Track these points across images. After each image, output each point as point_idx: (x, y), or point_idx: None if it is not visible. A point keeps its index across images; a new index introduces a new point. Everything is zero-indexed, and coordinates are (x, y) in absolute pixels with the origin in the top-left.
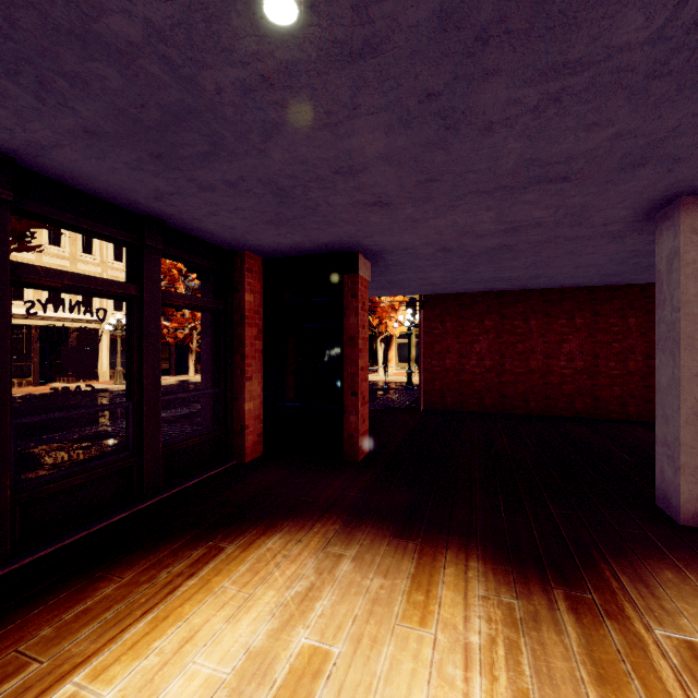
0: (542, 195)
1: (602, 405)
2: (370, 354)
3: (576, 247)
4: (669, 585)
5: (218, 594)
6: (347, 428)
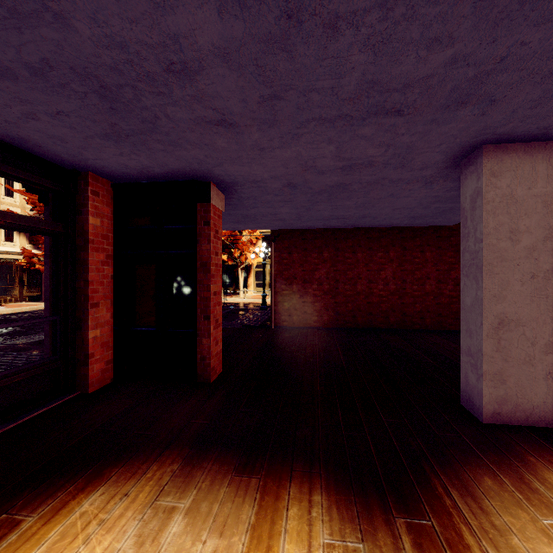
0: (377, 130)
1: (408, 318)
2: (233, 281)
3: (396, 189)
4: (491, 494)
5: None
6: (200, 350)
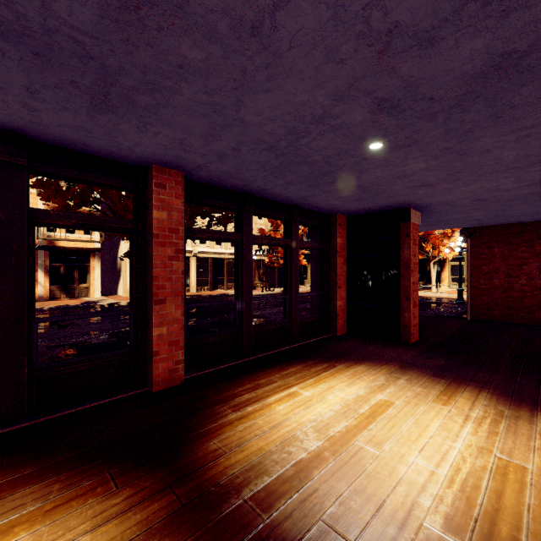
0: None
1: None
2: (423, 275)
3: None
4: None
5: (339, 378)
6: (402, 320)
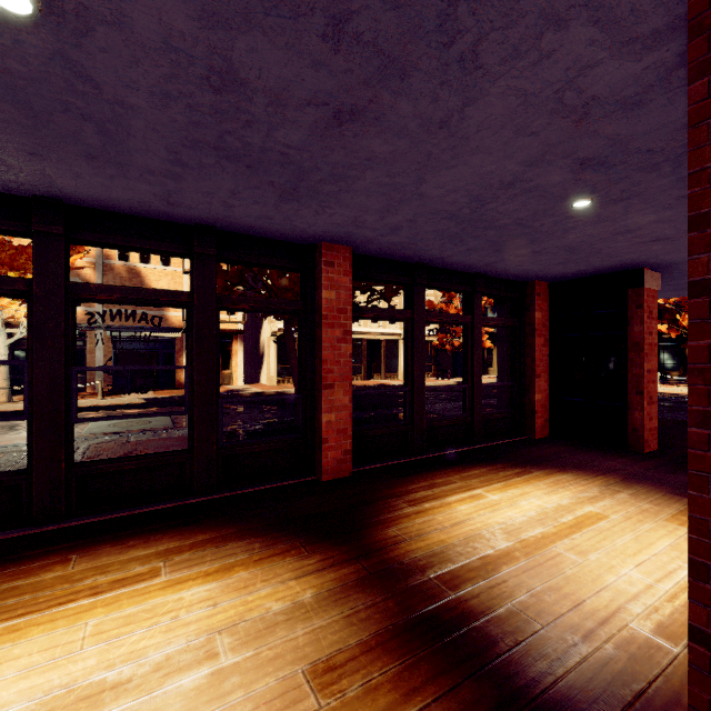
0: None
1: None
2: (679, 362)
3: None
4: None
5: (535, 486)
6: (631, 422)
